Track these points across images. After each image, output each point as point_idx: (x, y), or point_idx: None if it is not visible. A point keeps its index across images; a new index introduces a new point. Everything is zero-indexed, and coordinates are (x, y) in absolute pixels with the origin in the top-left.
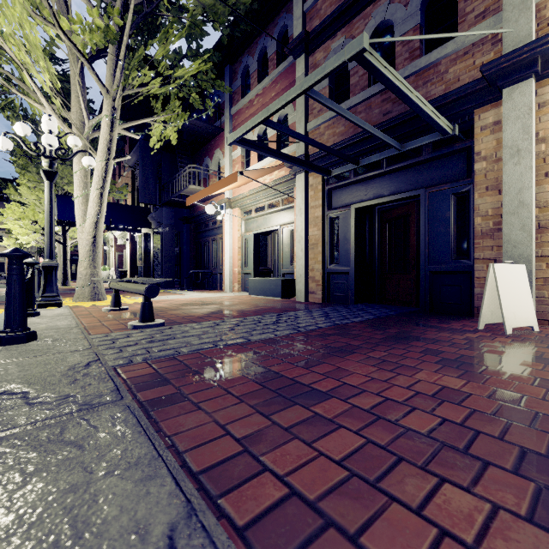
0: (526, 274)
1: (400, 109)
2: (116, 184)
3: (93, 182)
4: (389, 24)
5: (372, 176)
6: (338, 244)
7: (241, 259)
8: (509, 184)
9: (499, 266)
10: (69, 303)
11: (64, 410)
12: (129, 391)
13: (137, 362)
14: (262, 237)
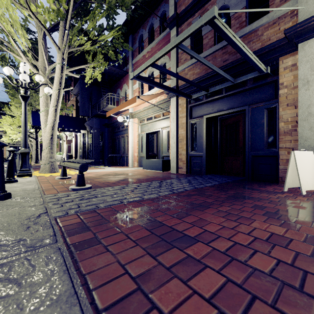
0: (313, 157)
1: (233, 58)
2: (66, 104)
3: (51, 102)
4: (226, 7)
5: (216, 98)
6: (196, 139)
7: (138, 148)
8: (302, 102)
9: (297, 152)
10: (37, 174)
11: (15, 251)
12: (62, 235)
13: (71, 214)
14: (150, 135)
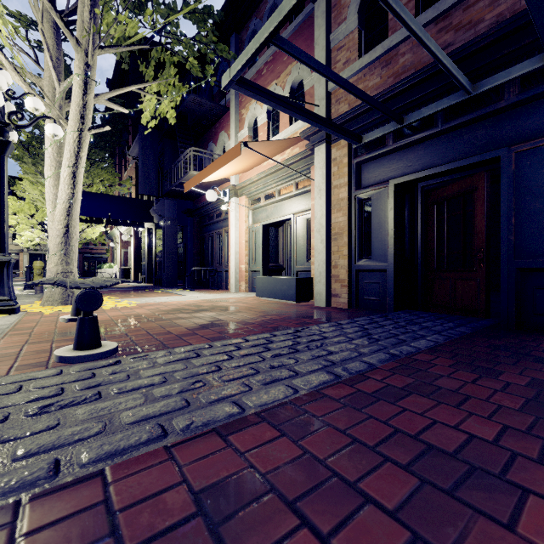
0: None
1: (467, 37)
2: (122, 178)
3: (64, 158)
4: None
5: (421, 139)
6: (369, 234)
7: (248, 254)
8: None
9: None
10: (33, 307)
11: None
12: None
13: None
14: (272, 229)
